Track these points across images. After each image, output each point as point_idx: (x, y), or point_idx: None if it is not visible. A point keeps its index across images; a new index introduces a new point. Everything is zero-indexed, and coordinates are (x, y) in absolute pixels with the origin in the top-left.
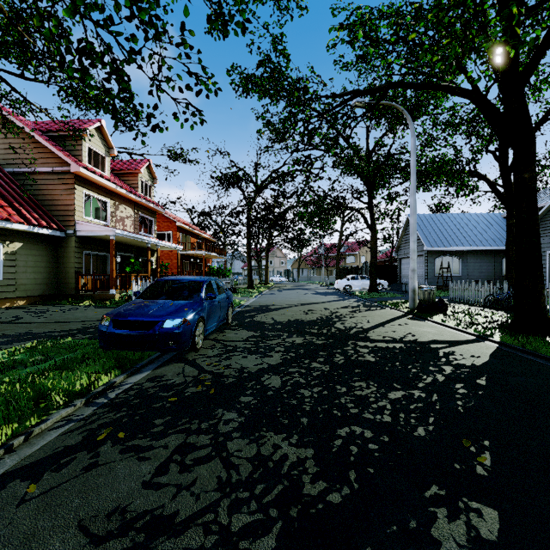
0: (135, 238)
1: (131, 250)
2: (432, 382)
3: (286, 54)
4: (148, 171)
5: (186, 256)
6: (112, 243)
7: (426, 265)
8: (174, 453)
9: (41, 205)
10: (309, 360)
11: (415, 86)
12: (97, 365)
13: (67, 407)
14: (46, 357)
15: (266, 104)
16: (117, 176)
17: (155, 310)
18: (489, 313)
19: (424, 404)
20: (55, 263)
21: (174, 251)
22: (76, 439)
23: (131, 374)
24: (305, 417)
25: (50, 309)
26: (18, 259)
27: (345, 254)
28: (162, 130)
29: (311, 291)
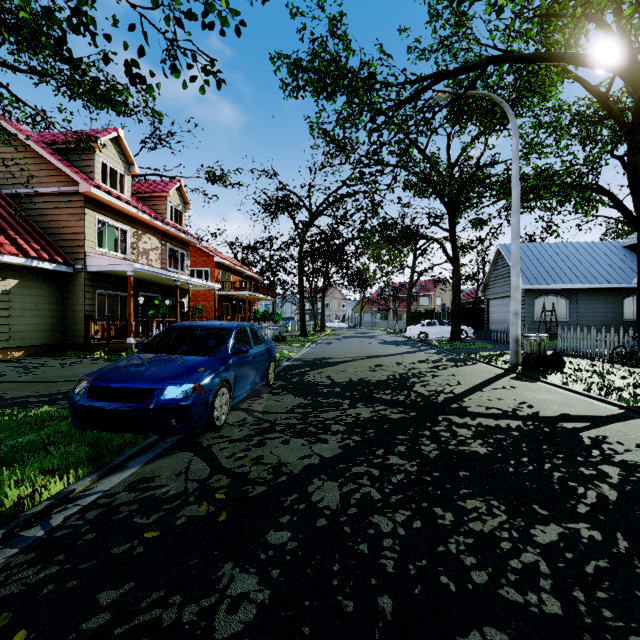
0: (159, 274)
1: (158, 289)
2: (600, 503)
3: (347, 40)
4: (178, 194)
5: (226, 297)
6: (129, 280)
7: (523, 308)
8: None
9: (45, 234)
10: (384, 450)
11: (526, 58)
12: (56, 458)
13: None
14: None
15: (321, 99)
16: (141, 200)
17: (153, 371)
18: (624, 371)
19: (611, 561)
20: (61, 305)
21: (212, 291)
22: None
23: (107, 472)
24: (387, 593)
25: (47, 363)
26: (13, 299)
27: (417, 295)
28: (151, 88)
29: (377, 340)
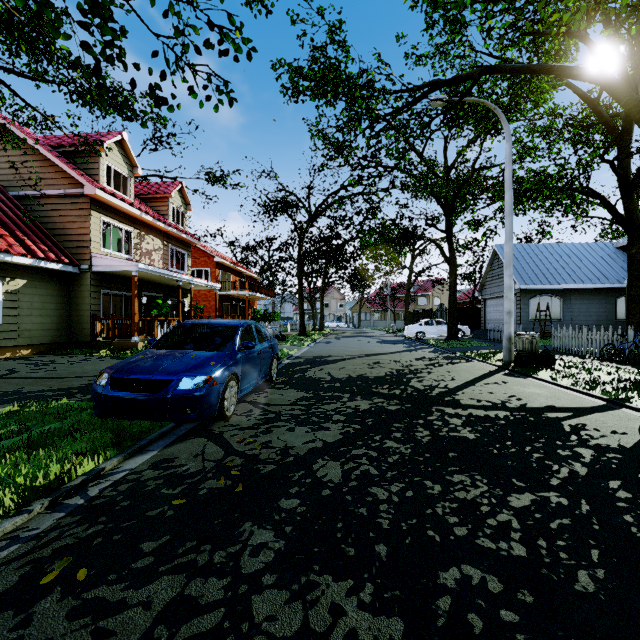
0: (163, 274)
1: (160, 289)
2: (571, 477)
3: (346, 46)
4: (180, 195)
5: (226, 297)
6: (134, 280)
7: (519, 308)
8: (159, 621)
9: (51, 235)
10: (381, 436)
11: (516, 69)
12: (84, 442)
13: (17, 515)
14: (20, 429)
15: (321, 105)
16: (143, 202)
17: (169, 365)
18: (612, 368)
19: (572, 520)
20: (67, 304)
21: (212, 291)
22: (7, 581)
23: (131, 455)
24: (382, 542)
25: (56, 361)
26: (21, 299)
27: (415, 295)
28: (172, 108)
29: (375, 339)
